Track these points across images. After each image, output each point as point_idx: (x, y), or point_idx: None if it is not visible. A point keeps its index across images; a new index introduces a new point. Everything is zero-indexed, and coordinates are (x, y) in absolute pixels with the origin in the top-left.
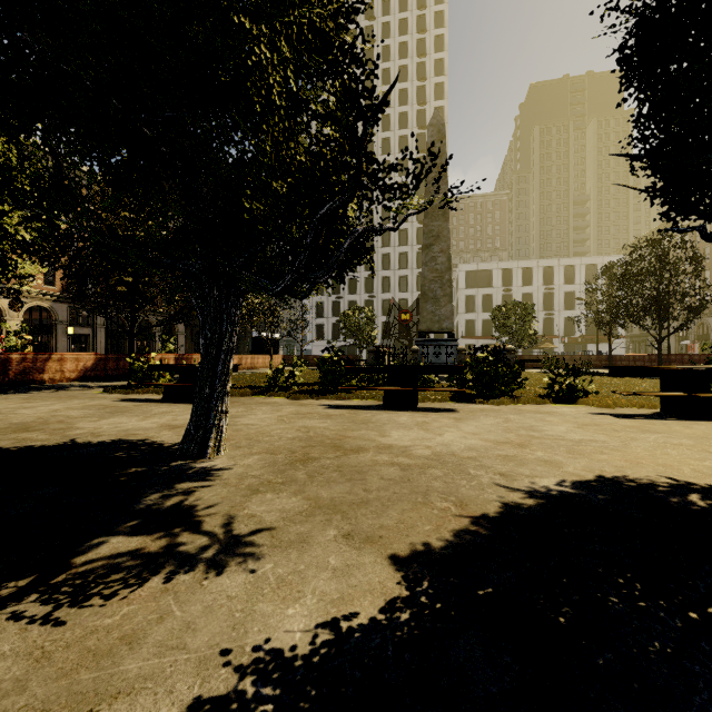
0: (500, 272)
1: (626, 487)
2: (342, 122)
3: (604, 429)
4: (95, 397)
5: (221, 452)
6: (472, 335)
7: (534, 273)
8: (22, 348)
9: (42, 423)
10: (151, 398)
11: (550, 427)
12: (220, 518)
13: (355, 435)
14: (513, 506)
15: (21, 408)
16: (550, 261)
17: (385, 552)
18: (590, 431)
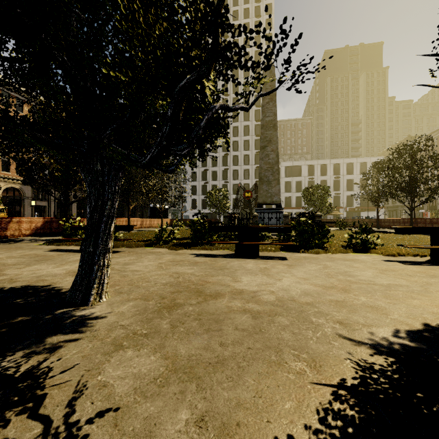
0: (306, 167)
1: None
2: None
3: (401, 275)
4: (34, 248)
5: (103, 298)
6: (289, 206)
7: (328, 167)
8: None
9: None
10: (73, 249)
11: (359, 273)
12: (69, 390)
13: (214, 280)
14: (366, 367)
15: None
16: (337, 160)
17: None
18: (391, 276)
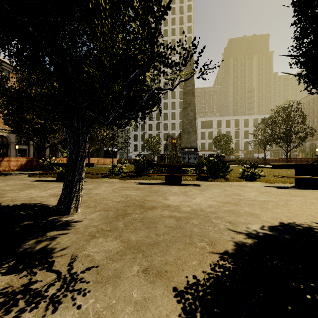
0: (216, 121)
1: (298, 230)
2: (142, 18)
3: (273, 195)
4: (22, 179)
5: (79, 210)
6: (203, 149)
7: (231, 122)
8: None
9: None
10: (51, 180)
11: (247, 194)
12: (67, 258)
13: (151, 199)
14: (241, 244)
15: None
16: (237, 117)
17: (169, 285)
18: (266, 195)
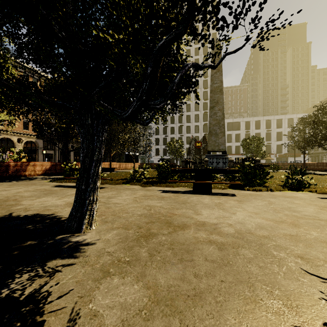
0: (244, 122)
1: None
2: None
3: None
4: (44, 184)
5: (93, 227)
6: (230, 153)
7: (261, 123)
8: (20, 160)
9: (5, 200)
10: (71, 185)
11: (302, 208)
12: (64, 319)
13: (179, 213)
14: None
15: (2, 191)
16: (269, 117)
17: None
18: None
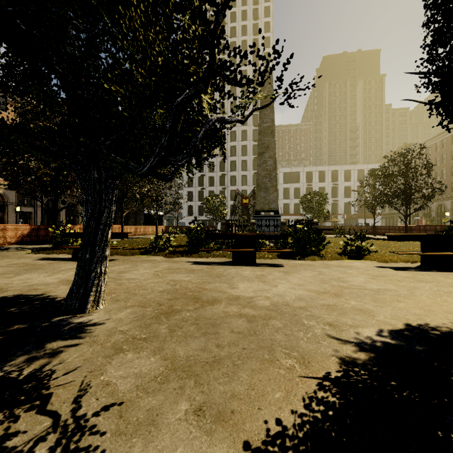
0: (305, 173)
1: (434, 336)
2: (194, 3)
3: (391, 280)
4: (22, 257)
5: (100, 306)
6: (287, 213)
7: (326, 174)
8: None
9: None
10: (64, 257)
11: (352, 278)
12: (73, 389)
13: (211, 287)
14: (349, 362)
15: None
16: (335, 167)
17: (237, 437)
18: (381, 281)
